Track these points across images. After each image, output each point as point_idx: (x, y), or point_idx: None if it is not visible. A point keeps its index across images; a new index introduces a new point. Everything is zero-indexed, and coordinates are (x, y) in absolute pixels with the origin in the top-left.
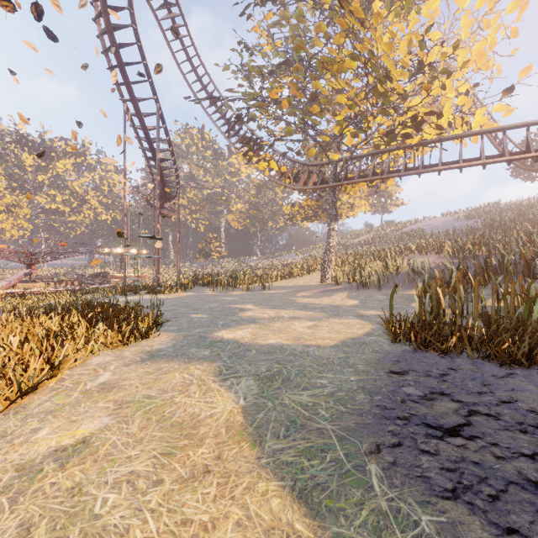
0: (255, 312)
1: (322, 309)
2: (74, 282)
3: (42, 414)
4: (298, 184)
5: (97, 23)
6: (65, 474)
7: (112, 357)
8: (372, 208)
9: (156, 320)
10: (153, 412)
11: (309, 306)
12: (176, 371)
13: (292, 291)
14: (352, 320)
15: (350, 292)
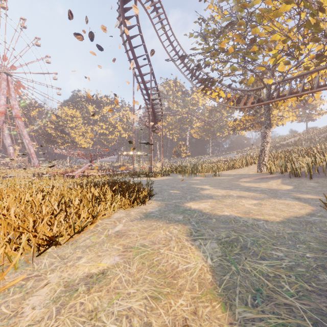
0: (211, 191)
1: (262, 191)
2: (110, 169)
3: (84, 247)
4: (240, 105)
5: (120, 28)
6: (89, 297)
7: (124, 214)
8: (298, 118)
9: (149, 193)
10: (146, 258)
11: (251, 188)
12: (161, 229)
13: (236, 177)
14: (291, 201)
15: (284, 179)
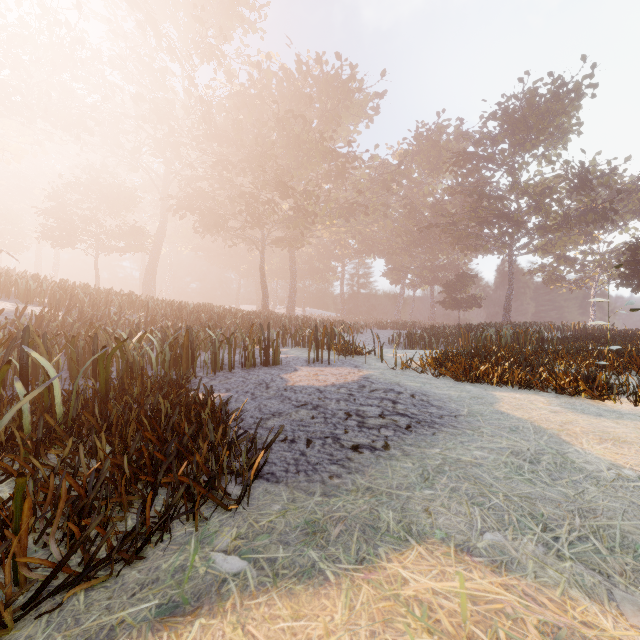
0: None
1: None
2: None
3: None
4: None
5: None
6: None
7: None
8: None
9: None
10: None
11: None
12: None
13: None
14: None
15: None
